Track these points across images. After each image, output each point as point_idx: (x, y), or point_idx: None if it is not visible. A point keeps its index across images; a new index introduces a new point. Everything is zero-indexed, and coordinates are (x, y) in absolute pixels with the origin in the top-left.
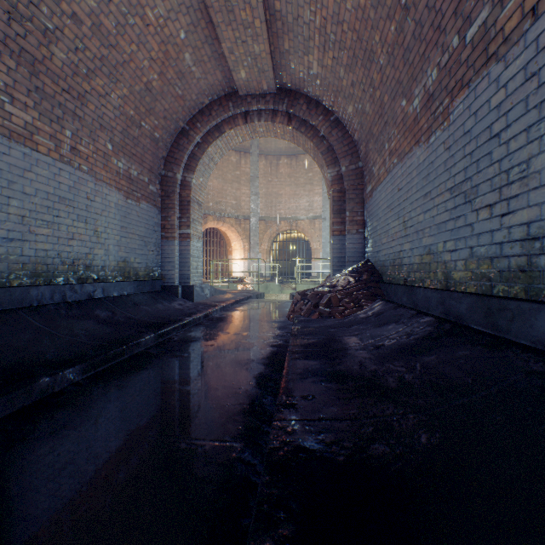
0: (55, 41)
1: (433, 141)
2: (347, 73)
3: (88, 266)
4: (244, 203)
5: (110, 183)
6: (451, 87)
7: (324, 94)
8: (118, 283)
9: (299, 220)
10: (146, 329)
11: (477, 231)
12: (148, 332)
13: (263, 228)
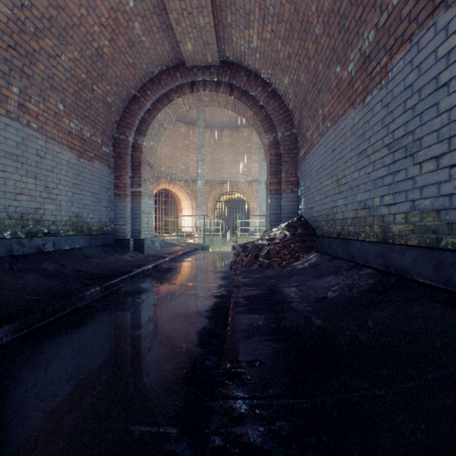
0: None
1: (369, 101)
2: (284, 46)
3: (38, 221)
4: (192, 168)
5: (61, 142)
6: (390, 45)
7: (263, 67)
8: (70, 236)
9: (239, 183)
10: (93, 282)
11: (420, 184)
12: (94, 285)
13: (208, 190)
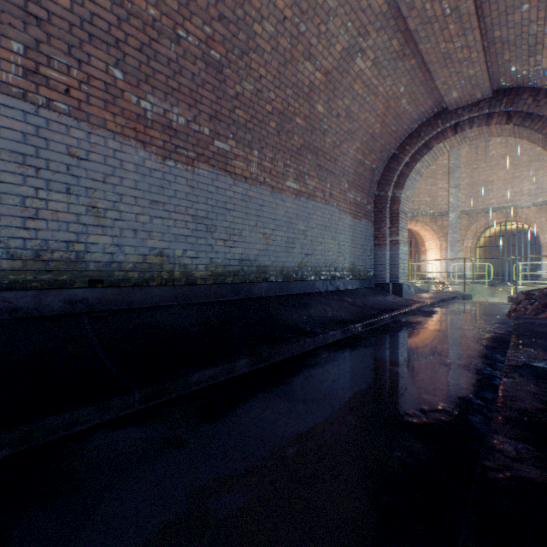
0: (327, 134)
1: None
2: None
3: (335, 269)
4: (440, 199)
5: (345, 211)
6: None
7: None
8: (350, 280)
9: (519, 208)
10: (381, 312)
11: None
12: (384, 313)
13: (465, 223)
